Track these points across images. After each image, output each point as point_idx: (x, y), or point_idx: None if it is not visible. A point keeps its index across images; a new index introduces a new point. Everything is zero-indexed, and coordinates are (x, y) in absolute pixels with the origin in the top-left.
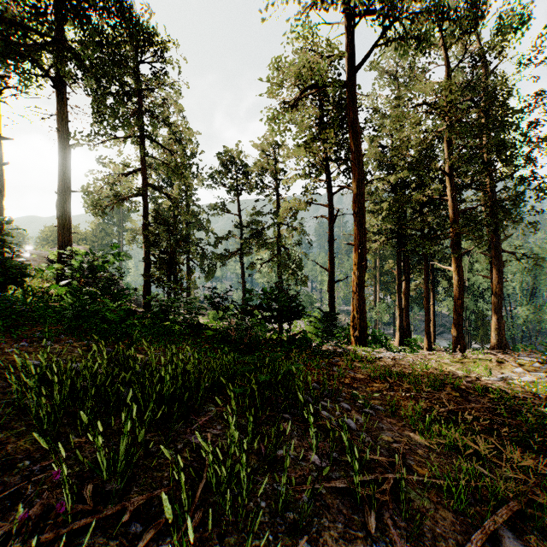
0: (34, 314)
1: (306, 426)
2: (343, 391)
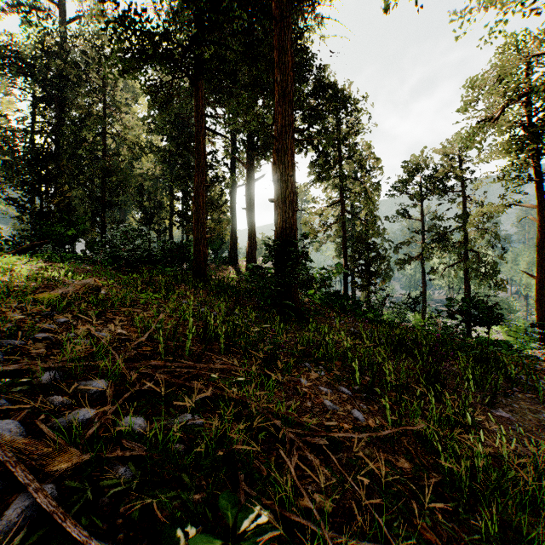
0: (312, 306)
1: (508, 379)
2: (541, 377)
